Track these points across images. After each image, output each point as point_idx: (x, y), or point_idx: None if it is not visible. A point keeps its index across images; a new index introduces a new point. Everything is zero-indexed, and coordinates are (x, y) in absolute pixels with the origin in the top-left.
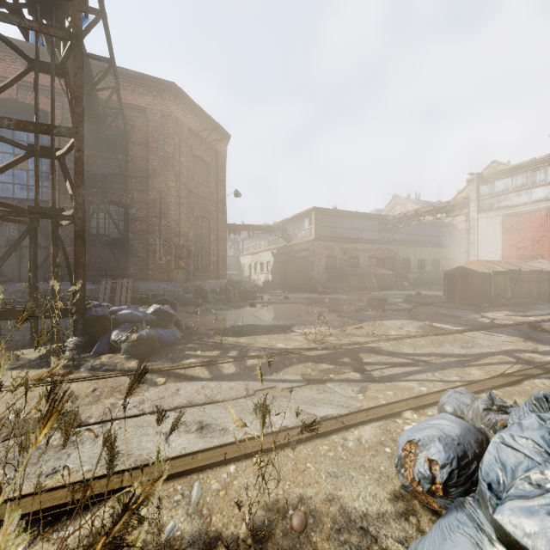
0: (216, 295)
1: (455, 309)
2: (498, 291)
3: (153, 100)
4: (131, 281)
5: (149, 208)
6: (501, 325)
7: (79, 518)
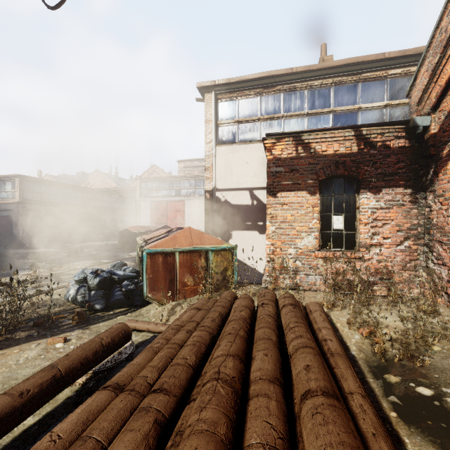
0: None
1: (120, 252)
2: None
3: None
4: None
5: None
6: (130, 257)
7: None
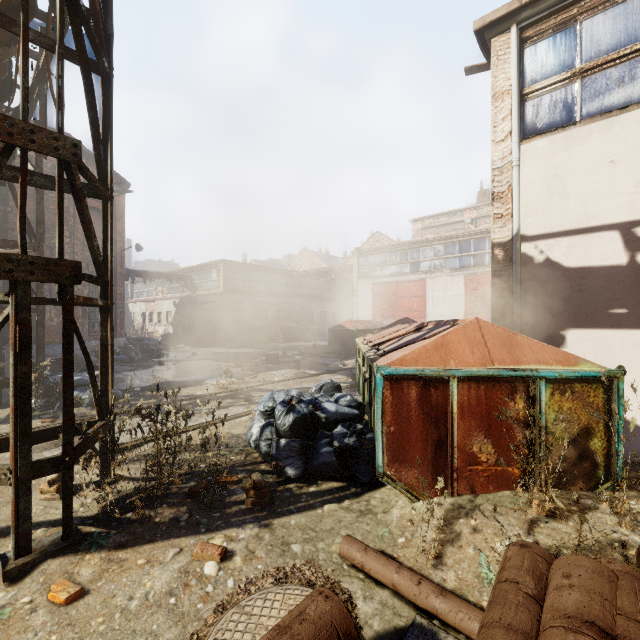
0: (116, 355)
1: (330, 359)
2: None
3: None
4: None
5: None
6: (344, 369)
7: (137, 449)
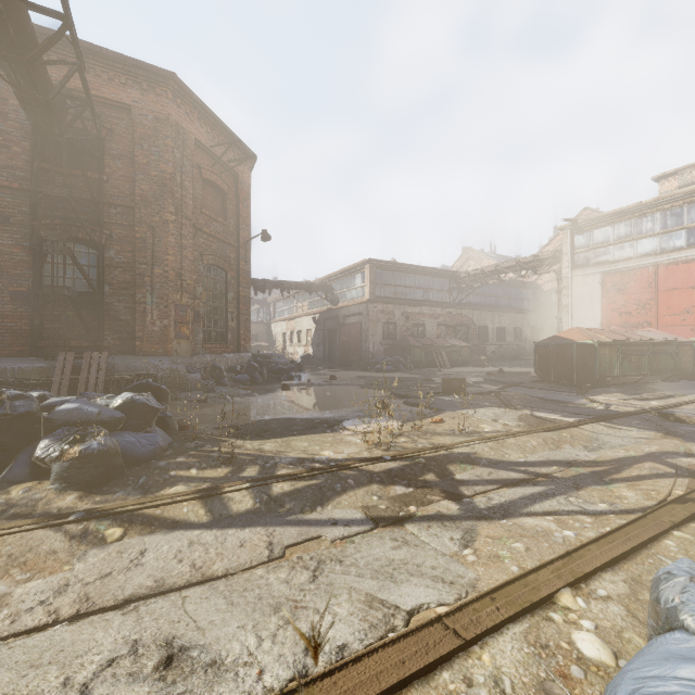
0: (235, 374)
1: (552, 391)
2: (603, 368)
3: (142, 95)
4: (104, 355)
5: (136, 250)
6: (623, 413)
7: None
